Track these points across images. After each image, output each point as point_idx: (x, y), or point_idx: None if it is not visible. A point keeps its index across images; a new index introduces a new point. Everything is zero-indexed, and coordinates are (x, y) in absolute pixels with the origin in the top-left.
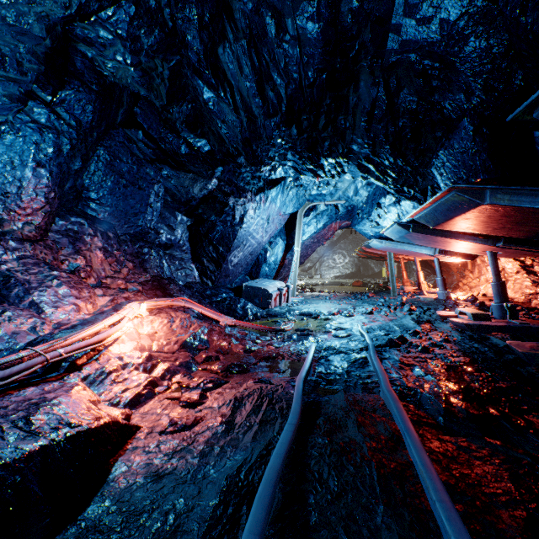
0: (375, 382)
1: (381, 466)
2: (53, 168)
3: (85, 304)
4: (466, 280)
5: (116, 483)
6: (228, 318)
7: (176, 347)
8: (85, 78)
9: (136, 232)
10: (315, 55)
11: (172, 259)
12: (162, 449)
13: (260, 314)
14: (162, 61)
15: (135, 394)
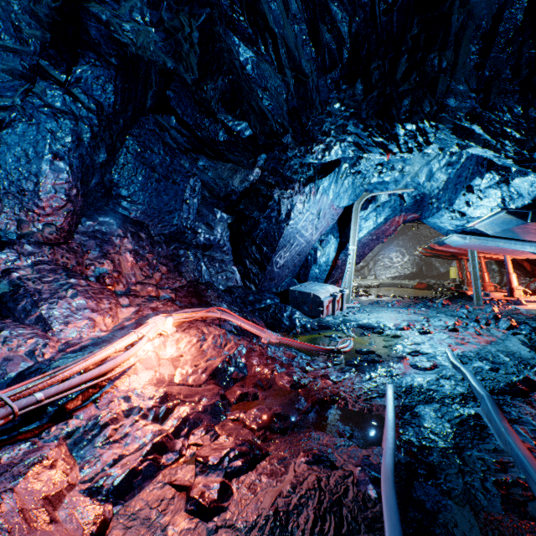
0: (521, 485)
1: None
2: (73, 160)
3: (102, 318)
4: None
5: None
6: (272, 334)
7: (204, 377)
8: (102, 50)
9: (171, 231)
10: None
11: (211, 261)
12: None
13: (310, 325)
14: (190, 19)
15: (126, 473)
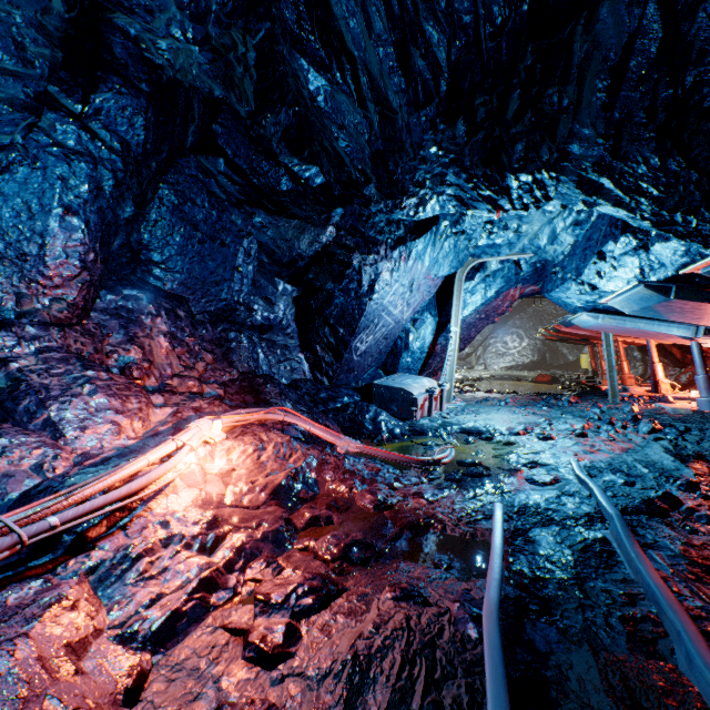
0: (652, 620)
1: None
2: (90, 215)
3: (130, 421)
4: None
5: None
6: (350, 441)
7: (263, 497)
8: (129, 73)
9: (219, 308)
10: None
11: (271, 347)
12: None
13: (400, 430)
14: (245, 36)
15: (167, 615)
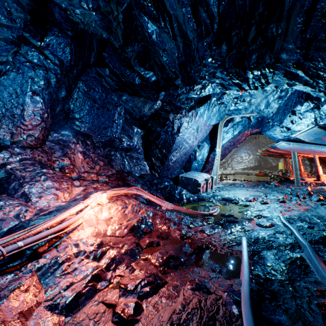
0: None
1: None
2: (45, 95)
3: (62, 194)
4: None
5: None
6: (168, 204)
7: (125, 231)
8: (62, 26)
9: (106, 140)
10: None
11: (131, 159)
12: None
13: (192, 198)
14: (117, 6)
15: (74, 295)
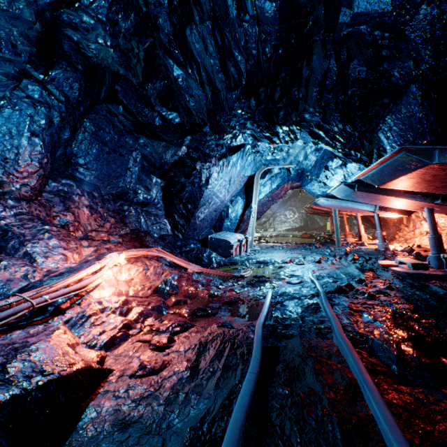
0: (327, 328)
1: (343, 422)
2: (45, 137)
3: (72, 254)
4: (402, 232)
5: (84, 431)
6: (195, 266)
7: (149, 292)
8: (72, 59)
9: (118, 192)
10: (272, 32)
11: (148, 215)
12: (130, 394)
13: (223, 262)
14: (138, 44)
15: (110, 337)
